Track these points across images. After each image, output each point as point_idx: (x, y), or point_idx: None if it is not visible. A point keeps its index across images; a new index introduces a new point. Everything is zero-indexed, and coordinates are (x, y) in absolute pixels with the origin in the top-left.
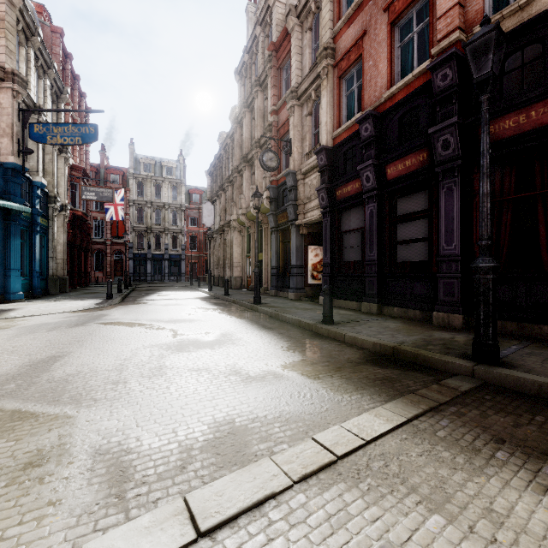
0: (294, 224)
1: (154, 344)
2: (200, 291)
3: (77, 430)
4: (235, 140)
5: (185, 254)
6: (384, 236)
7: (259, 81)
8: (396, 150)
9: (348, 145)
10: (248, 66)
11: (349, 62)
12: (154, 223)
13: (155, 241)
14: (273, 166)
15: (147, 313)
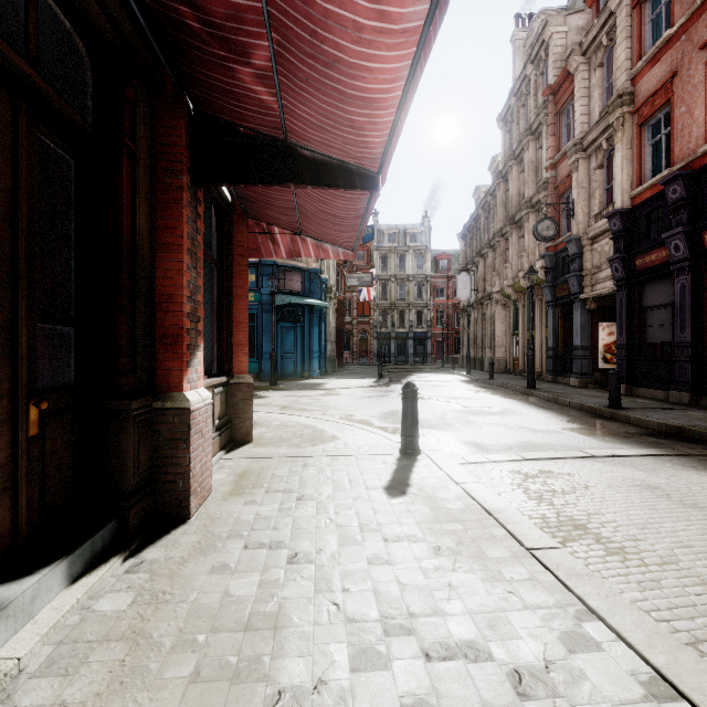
0: (577, 298)
1: (452, 410)
2: (457, 374)
3: (447, 436)
4: (498, 199)
5: (431, 332)
6: (701, 314)
7: (531, 130)
8: None
9: (651, 205)
10: (515, 110)
11: (653, 108)
12: (398, 299)
13: (398, 318)
14: (550, 235)
15: (425, 391)
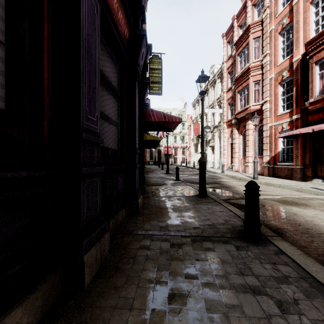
0: None
1: None
2: None
3: None
4: None
5: None
6: None
7: None
8: None
9: None
10: None
11: None
12: None
13: None
14: None
15: None
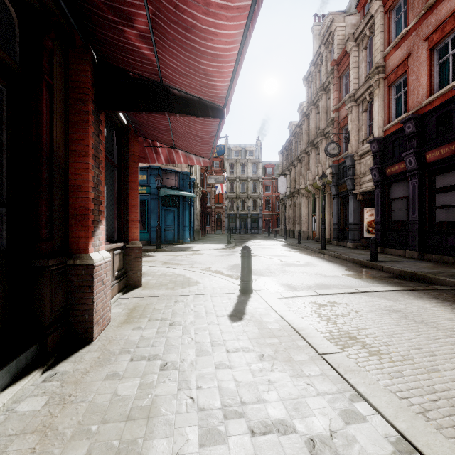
0: (351, 193)
1: (274, 263)
2: (278, 240)
3: (270, 280)
4: (303, 130)
5: (262, 213)
6: (424, 203)
7: (323, 87)
8: (433, 141)
9: (395, 136)
10: (314, 74)
11: (396, 76)
12: (241, 192)
13: (241, 205)
14: (335, 153)
15: (257, 251)
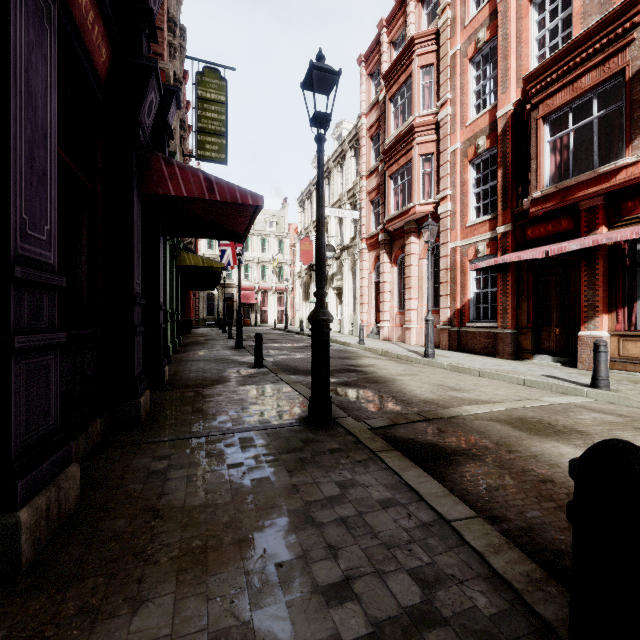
0: None
1: None
2: None
3: None
4: None
5: None
6: None
7: None
8: None
9: None
10: None
11: None
12: None
13: None
14: None
15: None
